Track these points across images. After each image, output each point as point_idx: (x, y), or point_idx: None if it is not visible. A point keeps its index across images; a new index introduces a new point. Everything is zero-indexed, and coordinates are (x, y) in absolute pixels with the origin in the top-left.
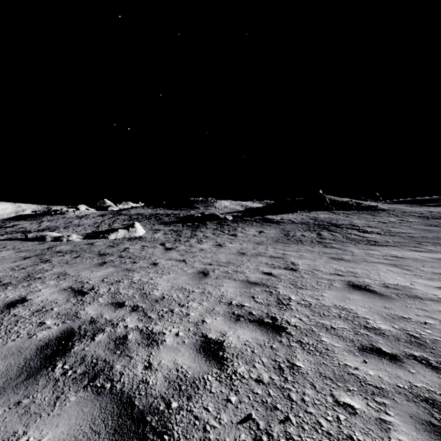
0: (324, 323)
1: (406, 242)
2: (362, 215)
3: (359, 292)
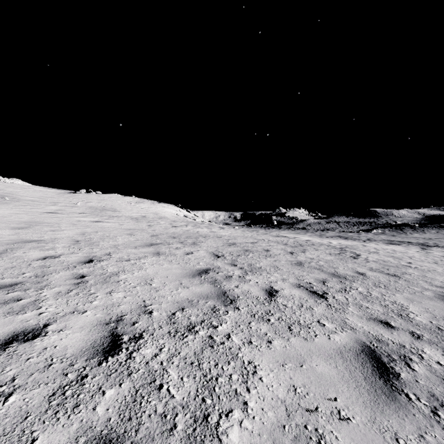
0: None
1: None
2: None
3: None
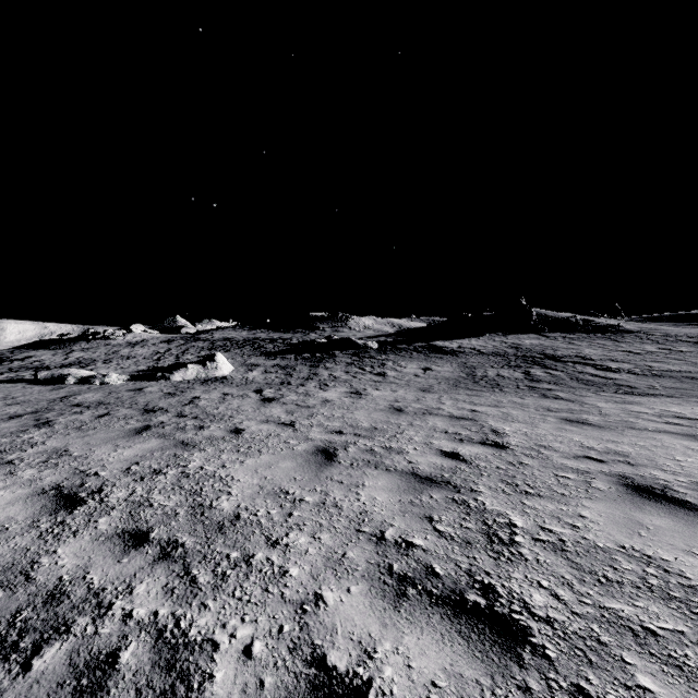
0: (621, 612)
1: (687, 388)
2: (596, 340)
3: (658, 507)
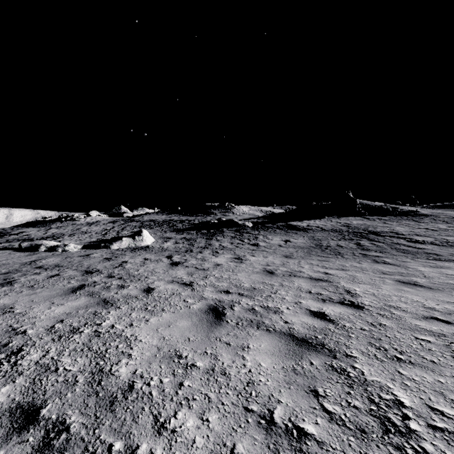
0: None
1: None
2: (403, 221)
3: None
